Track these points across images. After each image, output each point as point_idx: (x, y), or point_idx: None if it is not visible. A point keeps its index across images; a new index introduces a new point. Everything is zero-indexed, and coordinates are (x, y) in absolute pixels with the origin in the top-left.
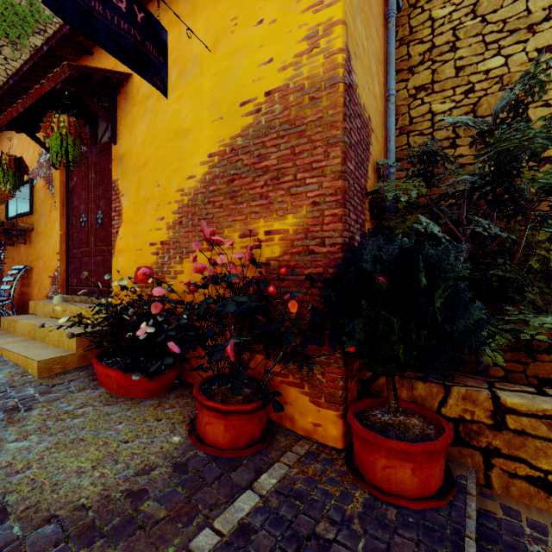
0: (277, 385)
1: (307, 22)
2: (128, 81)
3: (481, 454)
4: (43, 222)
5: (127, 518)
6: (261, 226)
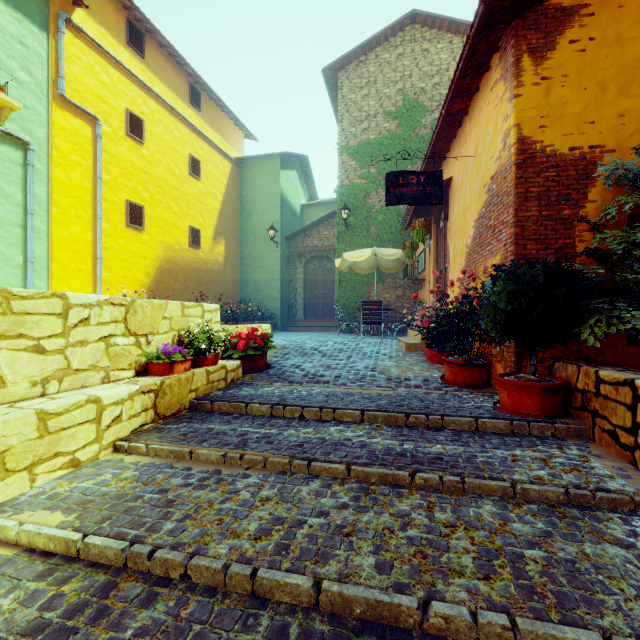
0: (494, 363)
1: (502, 130)
2: (451, 181)
3: (591, 415)
4: (428, 274)
5: (400, 381)
6: (489, 263)
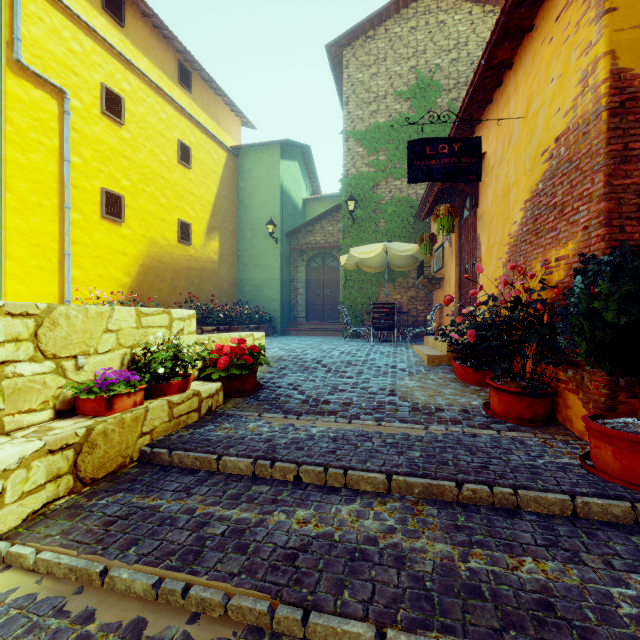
0: (561, 391)
1: (580, 67)
2: (484, 158)
3: None
4: (448, 272)
5: (430, 412)
6: (552, 255)
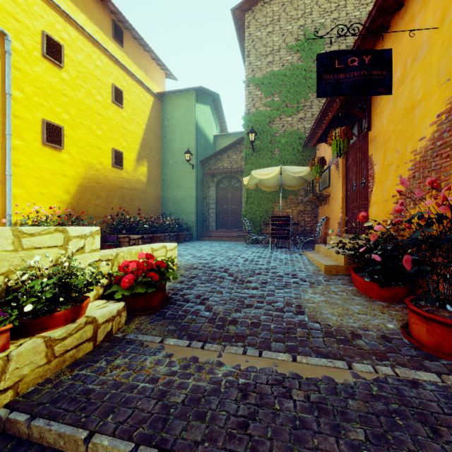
0: None
1: None
2: None
3: None
4: (334, 190)
5: (347, 339)
6: None
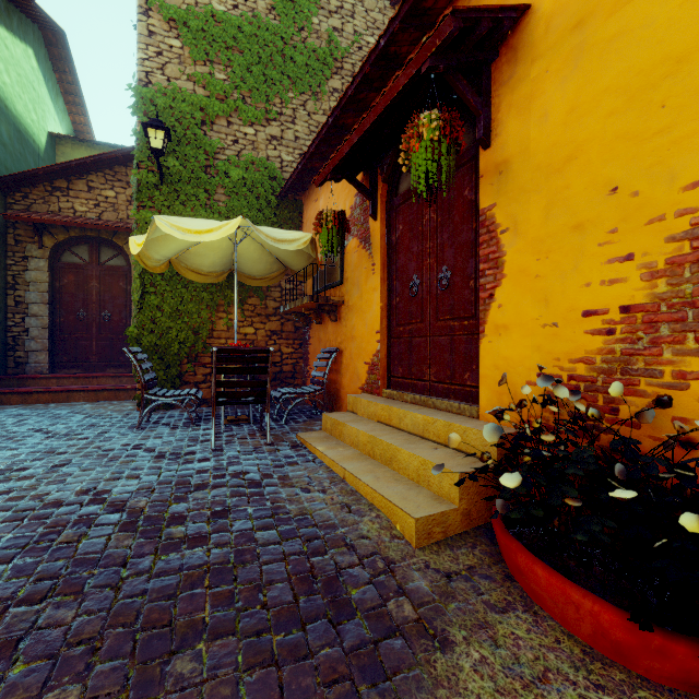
0: None
1: None
2: (520, 24)
3: None
4: (356, 292)
5: None
6: None
